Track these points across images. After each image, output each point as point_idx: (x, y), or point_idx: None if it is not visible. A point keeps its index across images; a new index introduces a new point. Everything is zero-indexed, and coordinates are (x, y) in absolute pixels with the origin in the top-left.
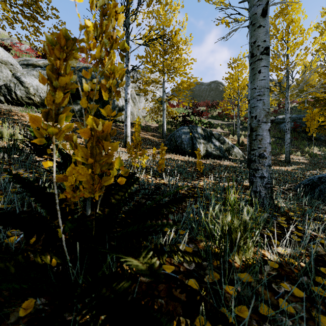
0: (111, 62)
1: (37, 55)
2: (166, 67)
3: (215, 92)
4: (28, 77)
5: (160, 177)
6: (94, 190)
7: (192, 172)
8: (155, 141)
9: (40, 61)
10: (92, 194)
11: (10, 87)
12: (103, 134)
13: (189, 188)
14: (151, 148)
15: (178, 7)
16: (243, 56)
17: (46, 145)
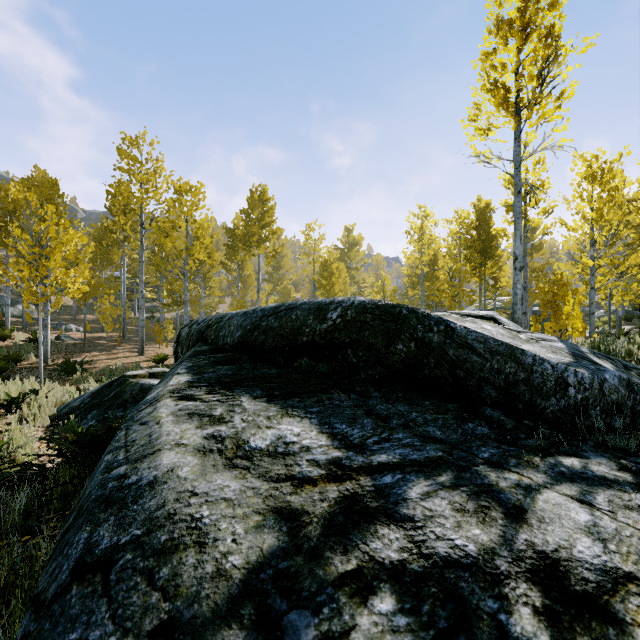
0: None
1: None
2: None
3: None
4: None
5: None
6: None
7: None
8: None
9: None
10: None
11: None
12: None
13: None
14: None
15: None
16: None
17: None
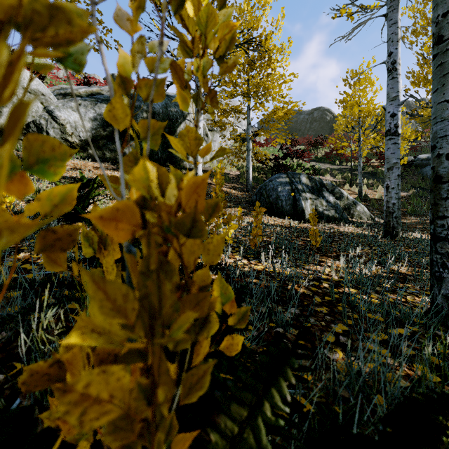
0: (196, 10)
1: (79, 83)
2: (252, 88)
3: (320, 123)
4: (64, 110)
5: (256, 258)
6: (154, 438)
7: (303, 248)
8: (236, 196)
9: (80, 89)
10: (147, 443)
11: (41, 126)
12: (182, 218)
13: (309, 282)
14: (233, 208)
15: (270, 0)
16: (367, 66)
17: (80, 208)
